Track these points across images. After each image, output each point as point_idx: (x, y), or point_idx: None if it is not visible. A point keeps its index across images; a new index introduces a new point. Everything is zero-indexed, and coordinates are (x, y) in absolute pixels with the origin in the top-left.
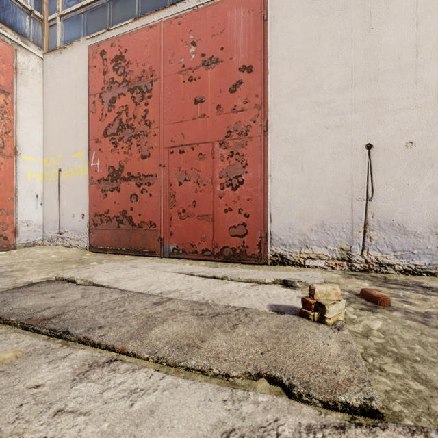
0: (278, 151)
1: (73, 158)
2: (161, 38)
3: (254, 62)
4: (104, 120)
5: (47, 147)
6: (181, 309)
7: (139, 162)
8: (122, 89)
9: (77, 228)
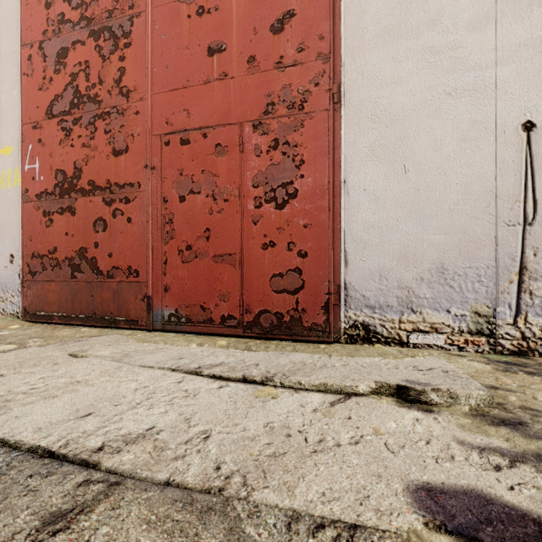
0: (359, 138)
1: None
2: None
3: None
4: (47, 89)
5: None
6: None
7: (110, 162)
8: (80, 32)
9: (2, 280)
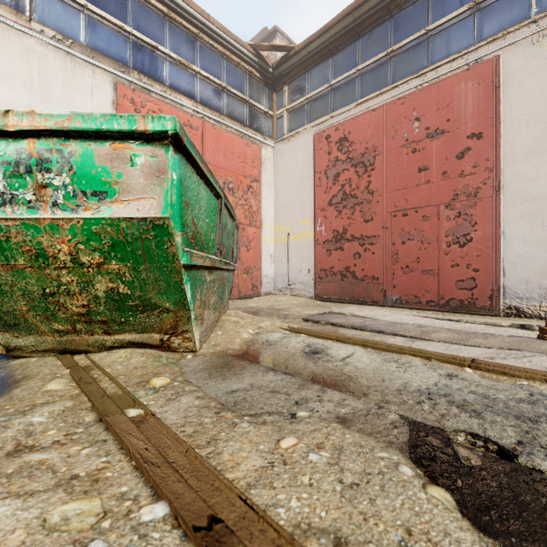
0: (512, 209)
1: (300, 224)
2: (384, 119)
3: (485, 129)
4: (329, 192)
5: (277, 216)
6: (439, 330)
7: (362, 225)
8: (346, 165)
9: (304, 281)
